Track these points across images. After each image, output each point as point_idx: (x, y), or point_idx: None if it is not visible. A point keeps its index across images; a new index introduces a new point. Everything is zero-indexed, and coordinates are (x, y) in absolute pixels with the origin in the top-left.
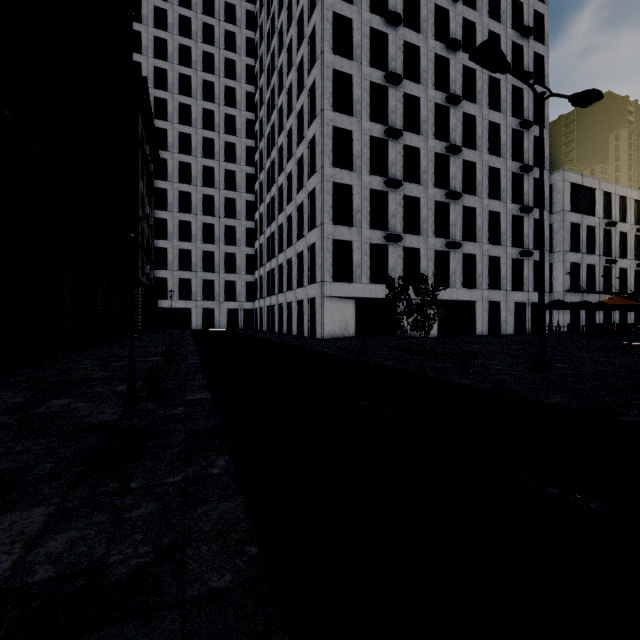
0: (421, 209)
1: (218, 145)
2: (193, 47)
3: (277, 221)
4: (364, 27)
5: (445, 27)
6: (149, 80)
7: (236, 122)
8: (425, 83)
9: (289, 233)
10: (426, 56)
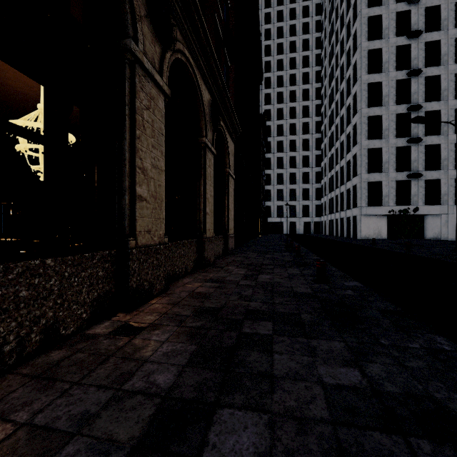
0: (441, 152)
1: (298, 126)
2: (284, 75)
3: (334, 169)
4: (391, 48)
5: None
6: (262, 102)
7: (309, 109)
8: (445, 63)
9: (342, 177)
10: (446, 43)
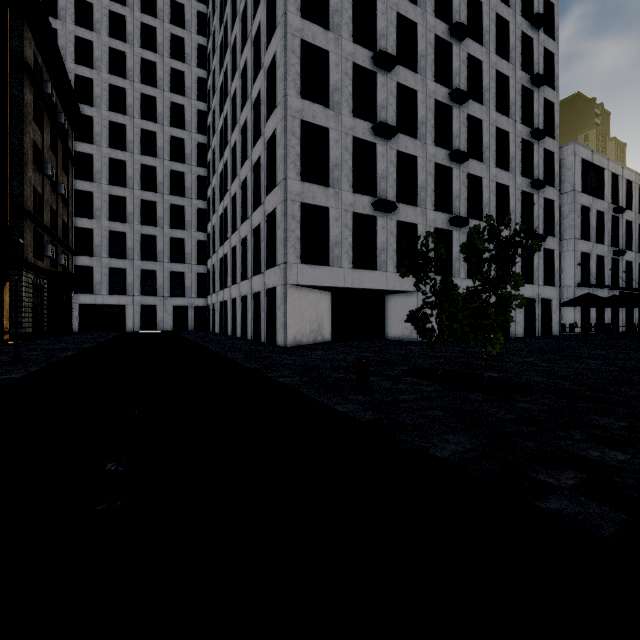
0: (418, 172)
1: (161, 105)
2: None
3: (230, 192)
4: None
5: None
6: (68, 13)
7: (185, 79)
8: (423, 6)
9: (244, 205)
10: None
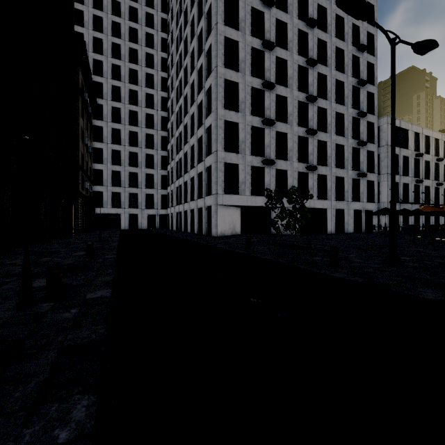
0: (288, 141)
1: (141, 95)
2: (122, 23)
3: (183, 150)
4: (247, 6)
5: (305, 10)
6: (89, 46)
7: (154, 79)
8: (291, 50)
9: (192, 159)
10: (292, 30)
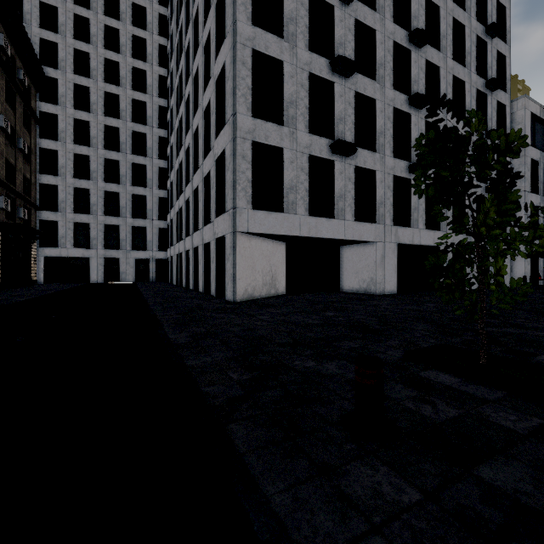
0: (377, 116)
1: (124, 70)
2: None
3: (184, 145)
4: None
5: None
6: None
7: (146, 46)
8: None
9: (196, 155)
10: None
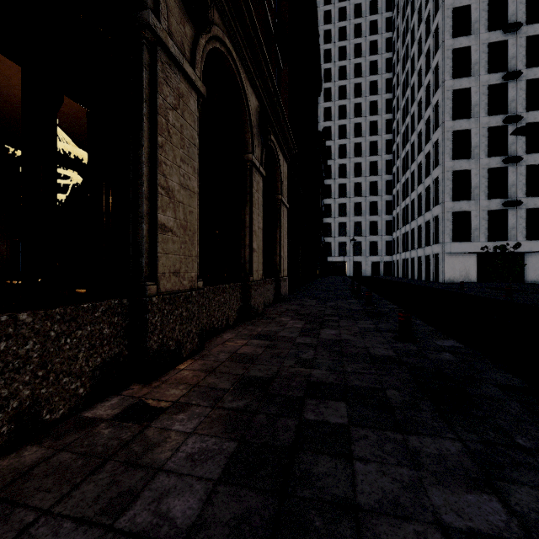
0: None
1: (364, 146)
2: (347, 84)
3: (410, 197)
4: (482, 46)
5: None
6: (320, 118)
7: (378, 125)
8: None
9: (419, 206)
10: None
